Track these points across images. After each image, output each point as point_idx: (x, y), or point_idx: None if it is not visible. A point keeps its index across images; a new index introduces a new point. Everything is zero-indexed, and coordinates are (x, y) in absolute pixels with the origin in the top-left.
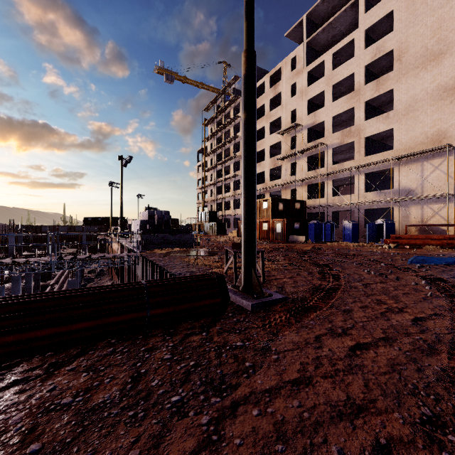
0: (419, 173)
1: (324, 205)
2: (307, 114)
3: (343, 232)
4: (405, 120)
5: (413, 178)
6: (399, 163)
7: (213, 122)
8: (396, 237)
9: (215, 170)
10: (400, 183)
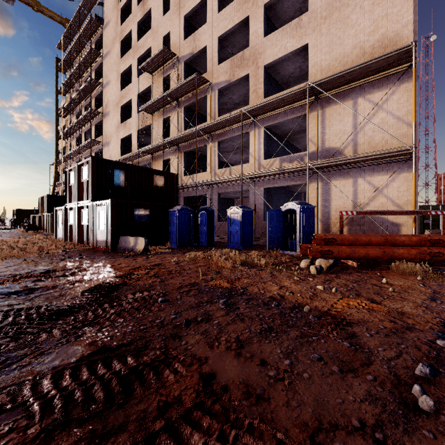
0: (349, 120)
1: (203, 181)
2: (184, 38)
3: (228, 228)
4: (327, 26)
5: (340, 129)
6: (317, 102)
7: (72, 67)
8: (326, 239)
9: (74, 138)
10: (319, 139)
